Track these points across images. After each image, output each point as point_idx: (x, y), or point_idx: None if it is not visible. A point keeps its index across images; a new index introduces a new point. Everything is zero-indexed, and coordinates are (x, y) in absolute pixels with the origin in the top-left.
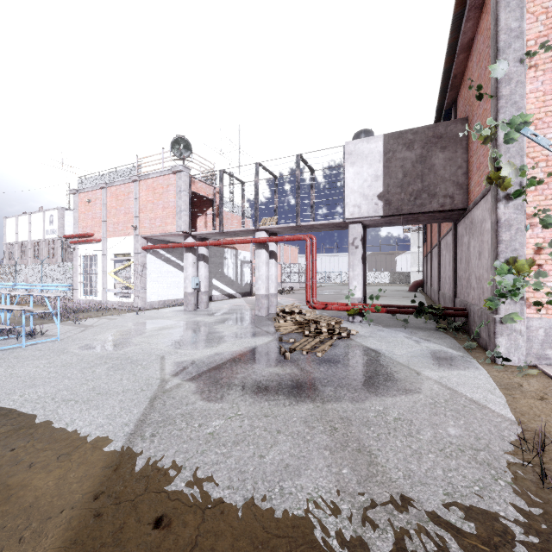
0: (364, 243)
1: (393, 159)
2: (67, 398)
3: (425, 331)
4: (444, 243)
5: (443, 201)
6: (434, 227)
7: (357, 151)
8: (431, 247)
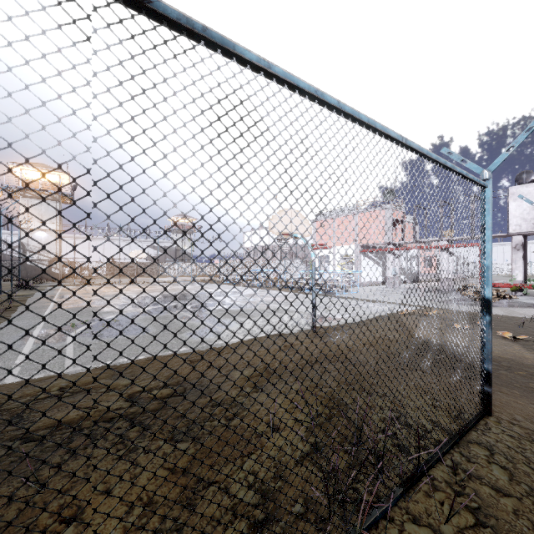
0: (525, 246)
1: None
2: (405, 301)
3: None
4: None
5: None
6: None
7: (518, 192)
8: None
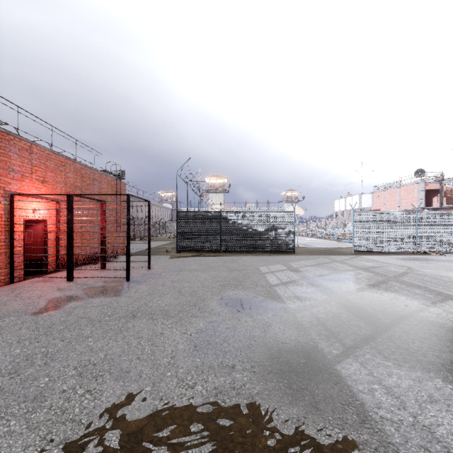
0: None
1: None
2: None
3: None
4: None
5: None
6: None
7: None
8: None
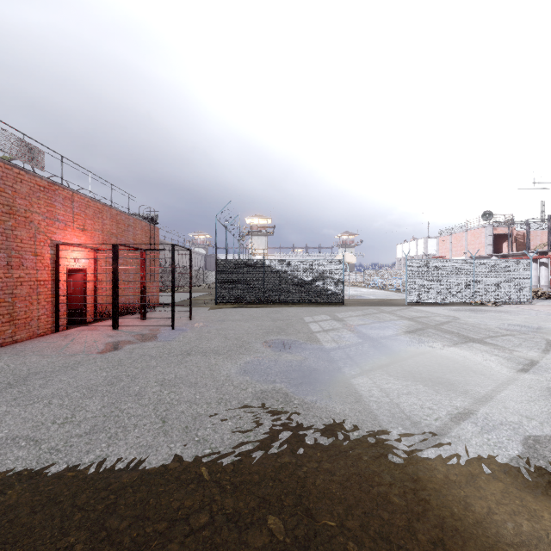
0: None
1: None
2: None
3: None
4: None
5: None
6: None
7: None
8: None
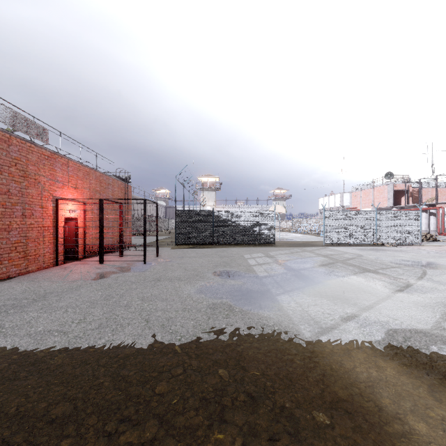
0: None
1: None
2: None
3: None
4: None
5: None
6: None
7: None
8: None
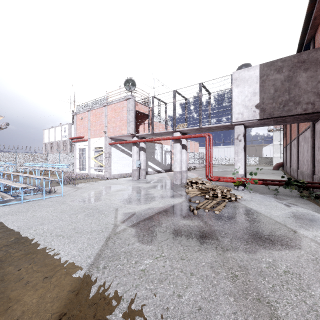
0: (245, 138)
1: (267, 81)
2: (59, 233)
3: (292, 198)
4: (302, 137)
5: (306, 107)
6: (293, 127)
7: (240, 77)
8: (290, 140)
